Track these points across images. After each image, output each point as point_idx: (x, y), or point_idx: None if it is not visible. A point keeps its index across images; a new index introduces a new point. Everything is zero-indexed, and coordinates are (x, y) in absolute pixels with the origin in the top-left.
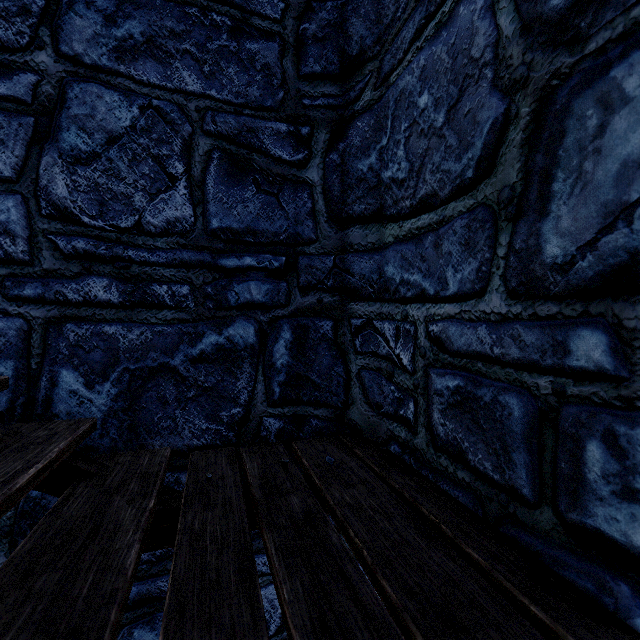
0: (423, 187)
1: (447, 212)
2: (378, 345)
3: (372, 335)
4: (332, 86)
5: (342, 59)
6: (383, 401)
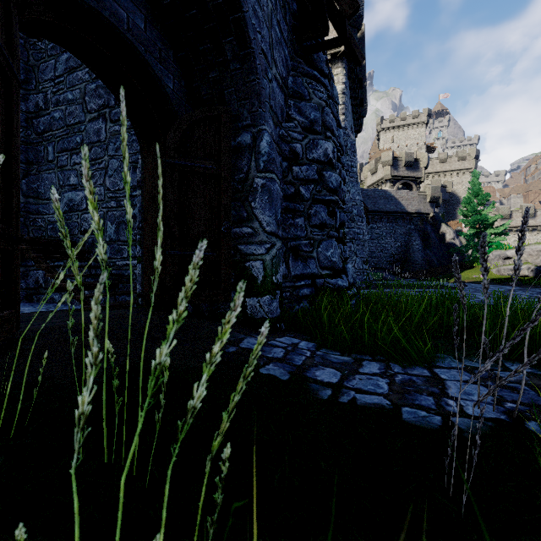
0: (47, 196)
1: (51, 201)
2: (38, 224)
3: (36, 222)
4: (24, 165)
5: (27, 160)
6: (39, 235)
